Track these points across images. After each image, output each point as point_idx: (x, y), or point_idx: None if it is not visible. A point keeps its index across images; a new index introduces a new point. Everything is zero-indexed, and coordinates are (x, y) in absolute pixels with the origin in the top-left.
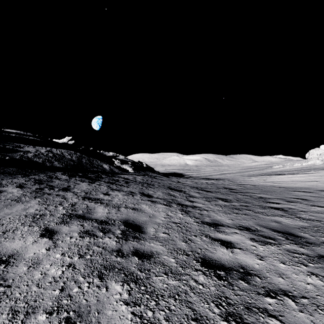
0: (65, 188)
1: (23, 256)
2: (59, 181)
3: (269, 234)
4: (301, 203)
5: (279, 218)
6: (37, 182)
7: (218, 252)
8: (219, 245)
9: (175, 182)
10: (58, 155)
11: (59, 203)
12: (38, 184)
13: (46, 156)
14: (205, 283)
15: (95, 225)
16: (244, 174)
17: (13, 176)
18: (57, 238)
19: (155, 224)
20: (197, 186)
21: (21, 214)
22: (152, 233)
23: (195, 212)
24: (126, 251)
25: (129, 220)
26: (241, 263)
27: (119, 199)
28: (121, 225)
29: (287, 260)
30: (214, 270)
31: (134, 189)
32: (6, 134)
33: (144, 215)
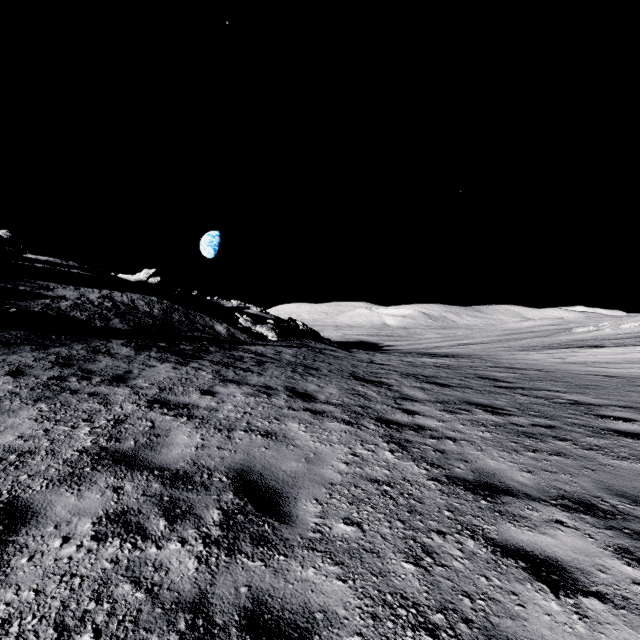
0: (118, 377)
1: None
2: (111, 361)
3: None
4: None
5: None
6: (59, 362)
7: (534, 617)
8: (526, 579)
9: (366, 362)
10: (124, 304)
11: (87, 416)
12: (59, 367)
13: (97, 307)
14: None
15: (154, 488)
16: (512, 346)
17: (13, 348)
18: (23, 541)
19: (320, 484)
20: (415, 371)
21: None
22: (312, 520)
23: (423, 444)
24: (222, 607)
25: (252, 471)
26: None
27: (236, 405)
28: (227, 488)
29: None
30: None
31: (274, 380)
32: (25, 264)
33: (291, 456)
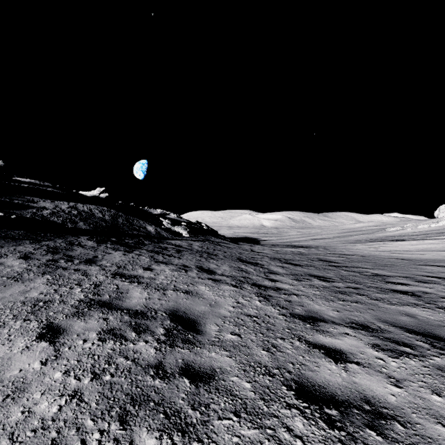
0: (89, 260)
1: (1, 375)
2: (83, 250)
3: (400, 336)
4: (441, 284)
5: (411, 309)
6: (50, 251)
7: (322, 371)
8: (322, 357)
9: (248, 251)
10: (85, 212)
11: (77, 282)
12: (51, 254)
13: (68, 214)
14: (307, 435)
15: (126, 318)
16: (346, 240)
17: (19, 242)
18: (63, 341)
19: (218, 317)
20: (280, 256)
21: (16, 300)
22: (214, 333)
23: (279, 297)
24: (170, 367)
25: (179, 311)
26: (363, 392)
27: (166, 276)
28: (166, 318)
29: (443, 388)
30: (320, 407)
31: (188, 261)
32: (16, 185)
33: (201, 303)
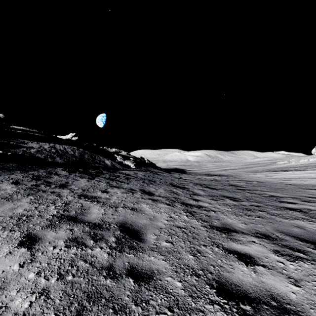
0: (62, 185)
1: None
2: (58, 178)
3: (295, 244)
4: None
5: (300, 223)
6: (34, 178)
7: (237, 272)
8: (236, 260)
9: (178, 178)
10: (61, 150)
11: (52, 201)
12: (35, 180)
13: (48, 152)
14: None
15: (86, 229)
16: (248, 170)
17: (12, 172)
18: (38, 248)
19: (156, 228)
20: (201, 182)
21: (6, 215)
22: (153, 241)
23: (201, 213)
24: (119, 268)
25: (127, 223)
26: (270, 290)
27: (118, 197)
28: (117, 229)
29: None
30: (237, 303)
31: (134, 186)
32: (12, 131)
33: (143, 217)
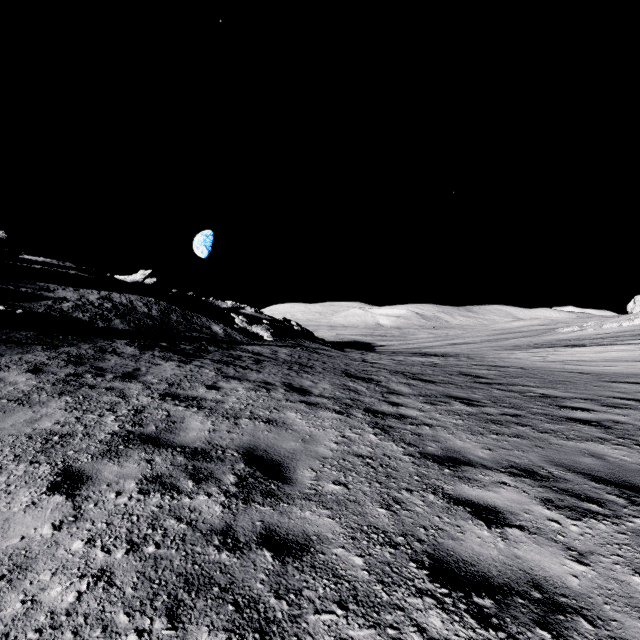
0: (128, 374)
1: None
2: (119, 360)
3: (583, 487)
4: (639, 409)
5: (597, 447)
6: (72, 361)
7: (469, 539)
8: (469, 518)
9: (358, 361)
10: (123, 305)
11: (109, 407)
12: (73, 365)
13: (98, 308)
14: (448, 638)
15: (179, 460)
16: (499, 346)
17: (26, 348)
18: (86, 494)
19: (315, 458)
20: (404, 369)
21: (20, 433)
22: (309, 482)
23: (403, 429)
24: (244, 533)
25: (258, 449)
26: (531, 572)
27: (239, 398)
28: (239, 460)
29: None
30: (467, 594)
31: (272, 376)
32: (24, 266)
33: (290, 437)
